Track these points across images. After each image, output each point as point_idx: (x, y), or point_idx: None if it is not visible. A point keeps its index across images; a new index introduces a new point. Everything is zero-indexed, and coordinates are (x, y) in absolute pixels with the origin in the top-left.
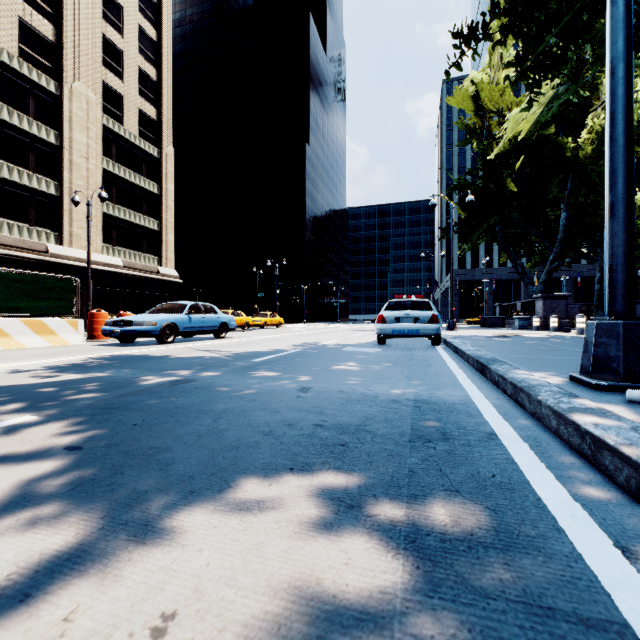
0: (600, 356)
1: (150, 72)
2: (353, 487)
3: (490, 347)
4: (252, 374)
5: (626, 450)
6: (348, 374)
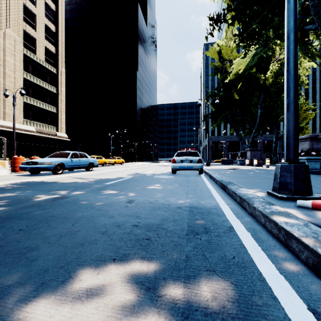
0: (282, 182)
1: (51, 27)
2: (151, 272)
3: (227, 175)
4: (102, 192)
5: (305, 241)
6: (155, 191)
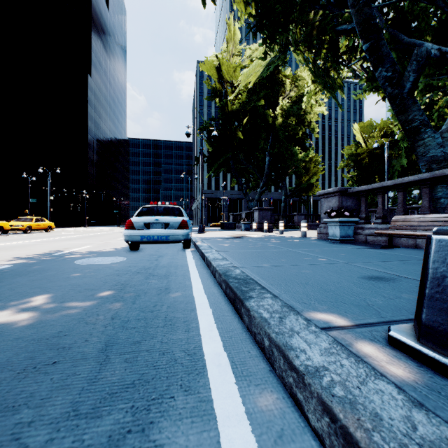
0: None
1: None
2: None
3: (233, 252)
4: None
5: None
6: None
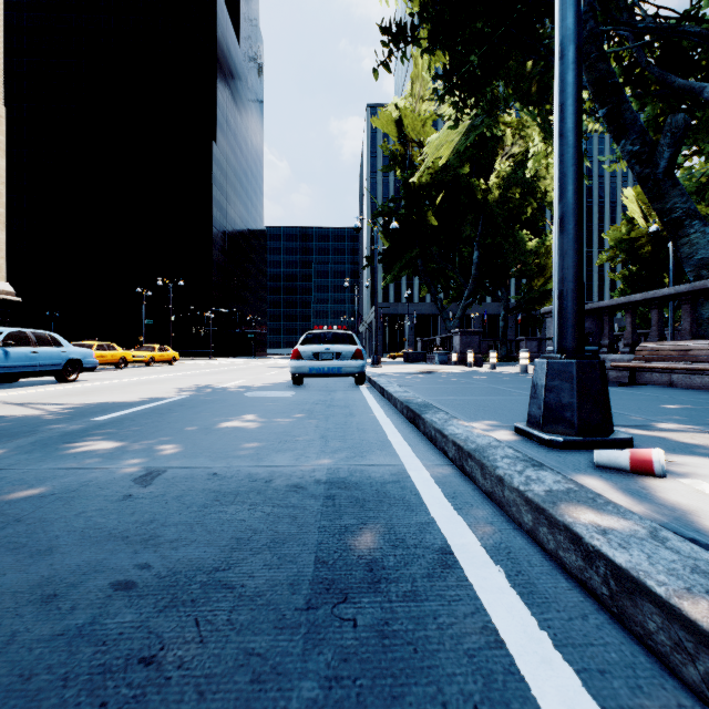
0: (552, 403)
1: None
2: None
3: (418, 387)
4: (69, 449)
5: (701, 617)
6: (238, 436)
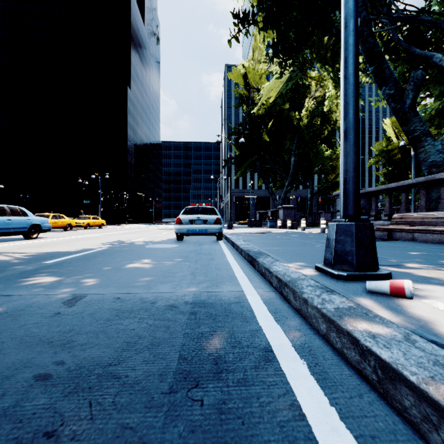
0: (340, 251)
1: None
2: None
3: (255, 241)
4: (23, 282)
5: (442, 398)
6: (137, 273)
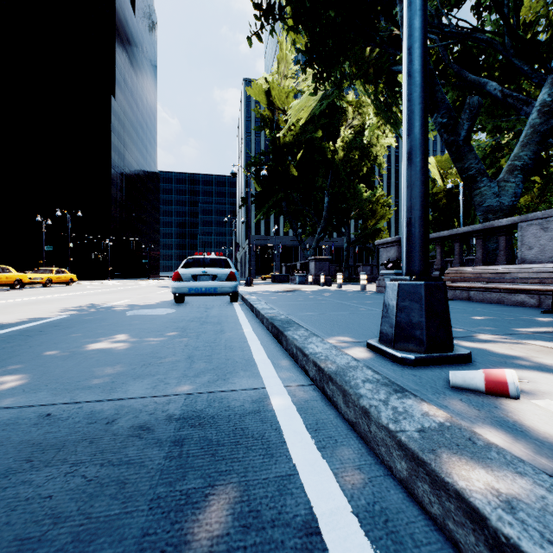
0: (403, 322)
1: None
2: None
3: (282, 303)
4: None
5: None
6: (100, 361)
